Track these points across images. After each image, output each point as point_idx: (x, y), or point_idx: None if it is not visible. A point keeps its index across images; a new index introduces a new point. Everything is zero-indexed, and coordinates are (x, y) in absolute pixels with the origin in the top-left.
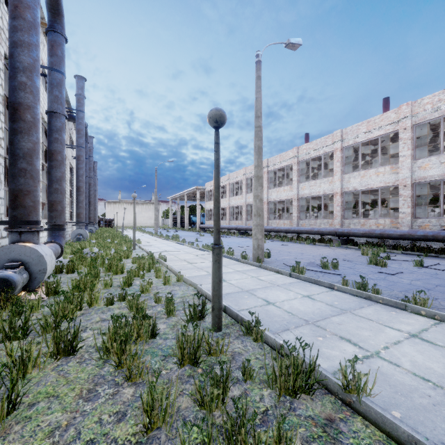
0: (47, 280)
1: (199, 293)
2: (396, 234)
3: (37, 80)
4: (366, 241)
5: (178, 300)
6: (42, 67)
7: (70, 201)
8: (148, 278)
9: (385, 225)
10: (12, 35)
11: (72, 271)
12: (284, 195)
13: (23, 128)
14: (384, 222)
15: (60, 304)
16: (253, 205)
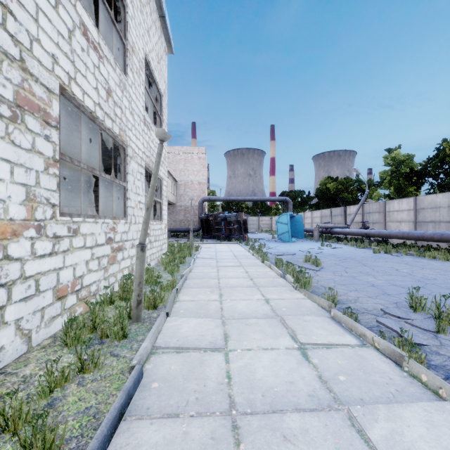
0: None
1: None
2: None
3: None
4: None
5: None
6: None
7: None
8: None
9: None
10: None
11: None
12: None
13: None
14: None
15: None
16: None
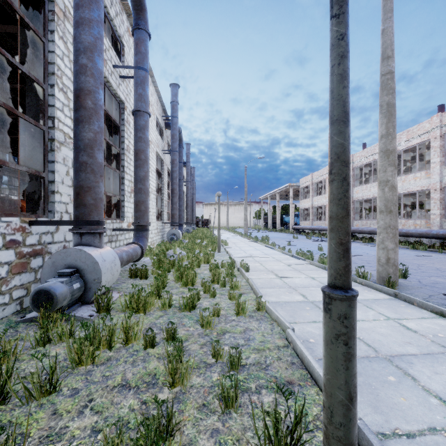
0: (98, 293)
1: (290, 346)
2: None
3: (99, 61)
4: None
5: (251, 358)
6: (128, 68)
7: (169, 204)
8: (220, 297)
9: None
10: (74, 15)
11: (145, 277)
12: (415, 184)
13: (84, 117)
14: None
15: (75, 344)
16: (377, 196)
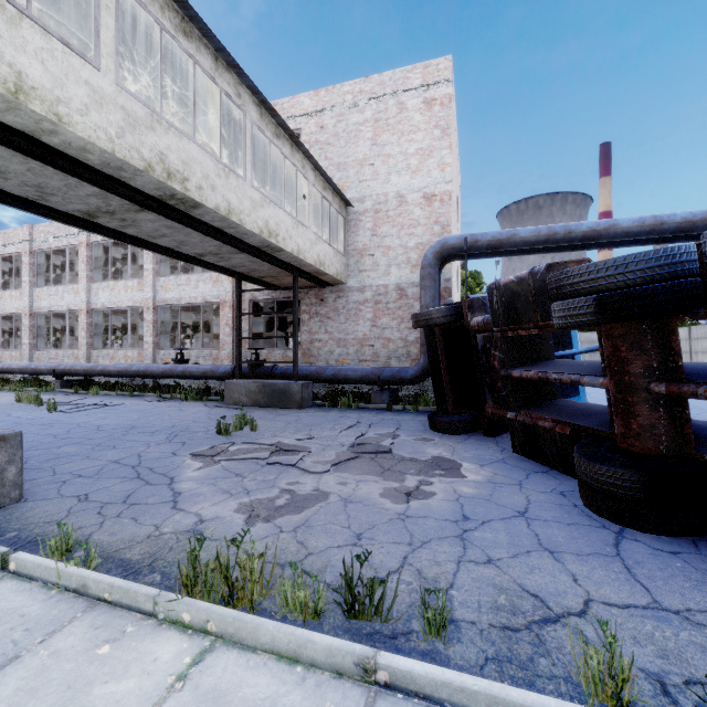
0: None
1: None
2: (116, 370)
3: None
4: (105, 381)
5: None
6: None
7: None
8: None
9: (134, 358)
10: None
11: None
12: (12, 305)
13: None
14: (133, 355)
15: None
16: None
